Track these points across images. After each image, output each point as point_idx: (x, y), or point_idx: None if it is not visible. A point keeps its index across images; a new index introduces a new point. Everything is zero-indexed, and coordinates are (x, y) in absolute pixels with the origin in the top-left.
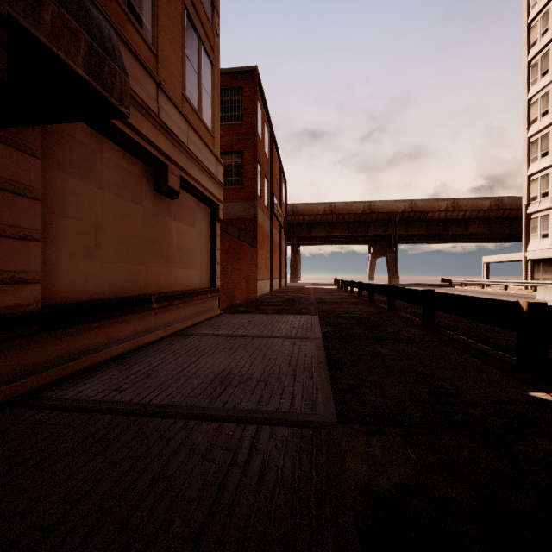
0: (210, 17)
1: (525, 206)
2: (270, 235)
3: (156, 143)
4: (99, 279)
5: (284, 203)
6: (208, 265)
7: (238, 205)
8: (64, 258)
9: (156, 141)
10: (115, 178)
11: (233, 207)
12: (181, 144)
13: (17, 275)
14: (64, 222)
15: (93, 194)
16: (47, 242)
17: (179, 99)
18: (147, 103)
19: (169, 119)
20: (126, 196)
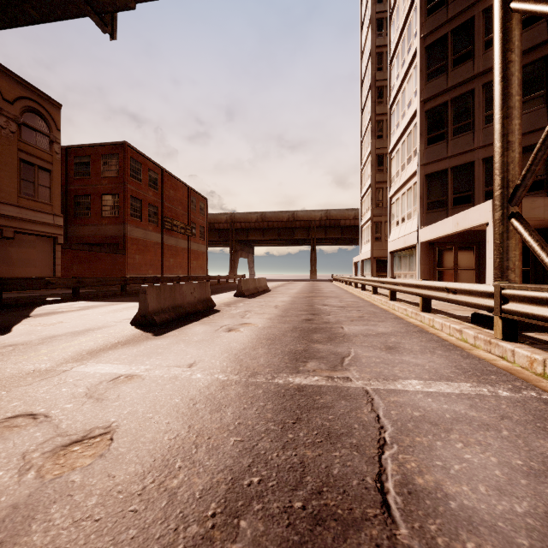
0: (48, 150)
1: (360, 221)
2: (162, 243)
3: None
4: None
5: (203, 216)
6: (50, 266)
7: (116, 228)
8: None
9: None
10: None
11: (113, 229)
12: (15, 218)
13: None
14: None
15: None
16: None
17: (16, 199)
18: None
19: (4, 211)
20: None
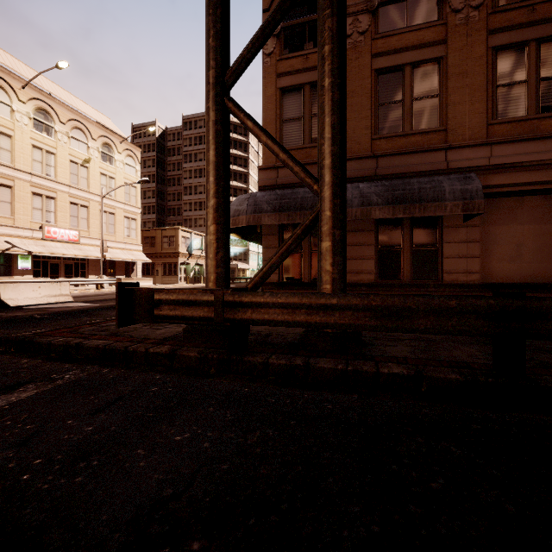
0: None
1: None
2: None
3: None
4: (520, 272)
5: None
6: None
7: None
8: (495, 263)
9: None
10: (534, 215)
11: None
12: None
13: (470, 270)
14: (495, 247)
15: (515, 229)
16: (487, 257)
17: None
18: None
19: None
20: (545, 222)
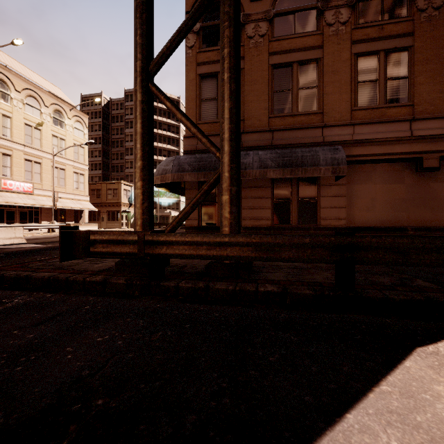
0: None
1: None
2: None
3: (409, 151)
4: (374, 218)
5: None
6: None
7: None
8: (357, 212)
9: (409, 150)
10: (383, 177)
11: None
12: (440, 136)
13: (339, 217)
14: (357, 200)
15: (370, 187)
16: (351, 207)
17: (442, 108)
18: (400, 136)
19: (424, 130)
20: (391, 182)
